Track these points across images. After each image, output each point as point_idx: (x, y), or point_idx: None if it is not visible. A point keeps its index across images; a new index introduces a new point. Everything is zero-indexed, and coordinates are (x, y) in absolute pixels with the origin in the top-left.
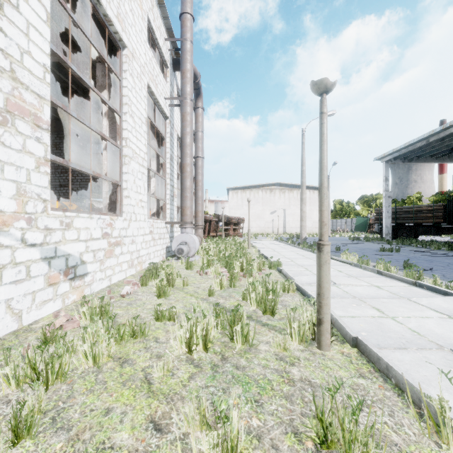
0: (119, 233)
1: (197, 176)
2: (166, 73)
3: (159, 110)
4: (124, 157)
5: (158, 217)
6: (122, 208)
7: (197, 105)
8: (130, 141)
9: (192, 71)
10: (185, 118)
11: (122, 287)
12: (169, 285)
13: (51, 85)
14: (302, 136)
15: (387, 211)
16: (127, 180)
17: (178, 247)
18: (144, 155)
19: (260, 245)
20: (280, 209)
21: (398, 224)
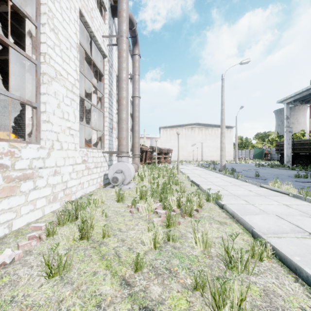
0: (29, 164)
1: (134, 113)
2: (105, 15)
3: (96, 46)
4: (42, 75)
5: (98, 147)
6: (39, 134)
7: (134, 52)
8: (51, 59)
9: (128, 11)
10: (121, 54)
11: (21, 237)
12: (83, 237)
13: (14, 39)
14: (222, 80)
15: (288, 143)
16: (45, 101)
17: (113, 176)
18: (74, 81)
19: (186, 171)
20: (199, 142)
21: (295, 153)
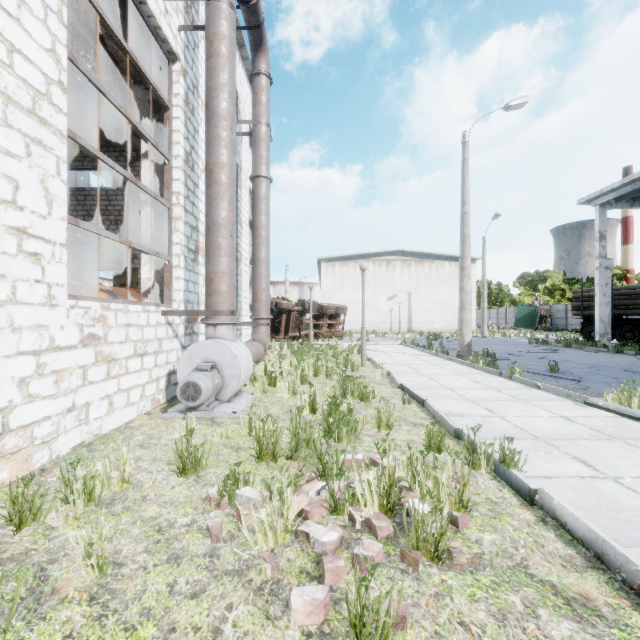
0: None
1: (257, 217)
2: None
3: (144, 19)
4: None
5: (159, 300)
6: None
7: (257, 68)
8: None
9: None
10: (213, 48)
11: None
12: None
13: None
14: (464, 146)
15: (603, 293)
16: None
17: (185, 379)
18: (43, 83)
19: (381, 357)
20: (403, 292)
21: (615, 316)
